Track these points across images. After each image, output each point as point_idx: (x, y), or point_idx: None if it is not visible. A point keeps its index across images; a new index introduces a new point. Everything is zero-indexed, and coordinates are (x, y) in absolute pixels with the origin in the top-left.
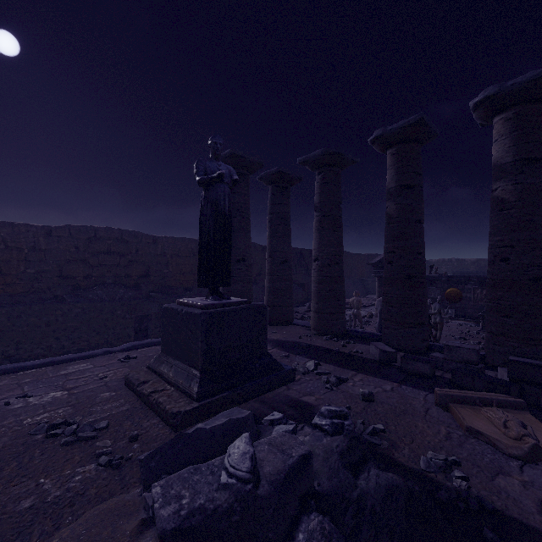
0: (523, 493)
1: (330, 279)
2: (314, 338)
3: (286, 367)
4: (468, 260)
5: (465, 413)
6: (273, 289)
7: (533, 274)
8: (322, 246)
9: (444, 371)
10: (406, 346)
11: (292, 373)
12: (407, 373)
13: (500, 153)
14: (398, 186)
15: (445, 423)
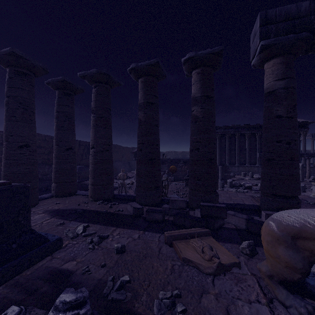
0: (217, 306)
1: (103, 161)
2: (90, 204)
3: (53, 238)
4: (179, 152)
5: (181, 247)
6: (59, 169)
7: (209, 157)
8: (97, 138)
9: (169, 215)
10: (149, 202)
11: (58, 241)
12: (149, 221)
13: (195, 91)
14: (145, 102)
15: (170, 258)
